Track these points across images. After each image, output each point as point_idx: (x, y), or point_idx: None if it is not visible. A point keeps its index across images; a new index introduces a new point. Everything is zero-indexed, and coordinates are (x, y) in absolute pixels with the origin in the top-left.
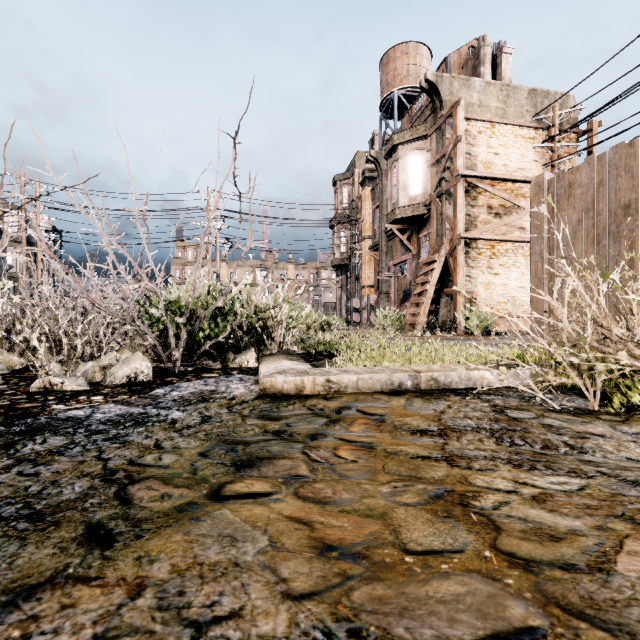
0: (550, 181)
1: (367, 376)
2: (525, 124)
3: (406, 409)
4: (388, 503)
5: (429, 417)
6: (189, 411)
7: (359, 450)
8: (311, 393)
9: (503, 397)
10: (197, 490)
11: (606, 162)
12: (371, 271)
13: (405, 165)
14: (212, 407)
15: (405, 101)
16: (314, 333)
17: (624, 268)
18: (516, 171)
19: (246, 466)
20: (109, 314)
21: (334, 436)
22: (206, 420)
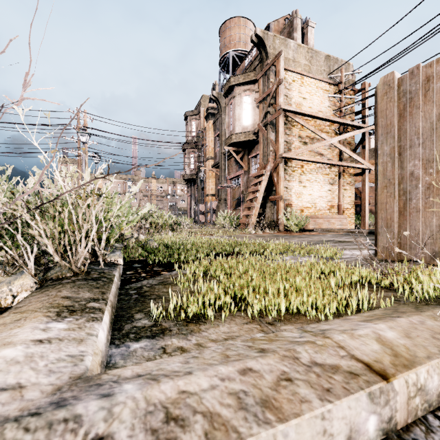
0: (401, 79)
1: None
2: (323, 79)
3: None
4: None
5: None
6: None
7: None
8: None
9: None
10: None
11: None
12: (213, 183)
13: (239, 102)
14: None
15: (237, 60)
16: (164, 232)
17: None
18: (317, 112)
19: None
20: None
21: None
22: None
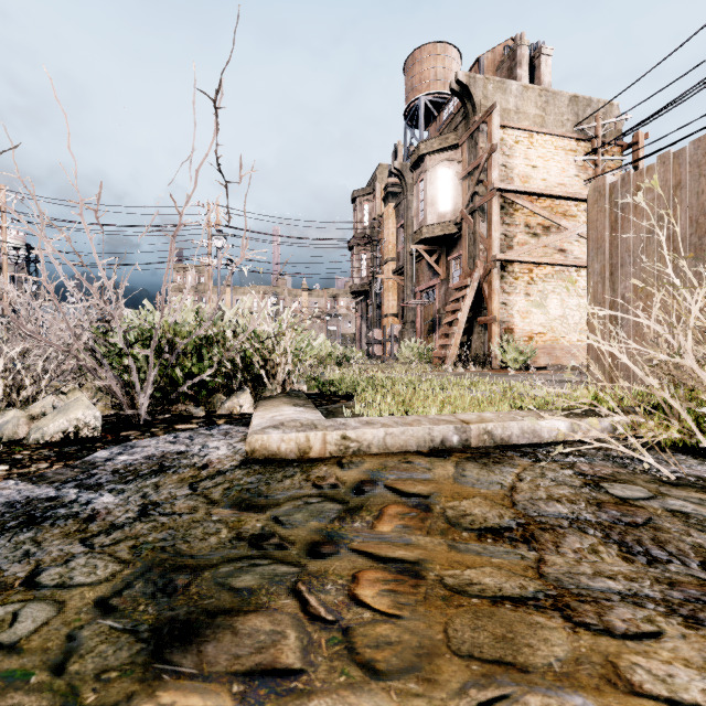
0: (613, 185)
1: (398, 430)
2: (566, 134)
3: (458, 483)
4: None
5: (496, 499)
6: (127, 493)
7: (396, 582)
8: (320, 455)
9: (586, 459)
10: None
11: (685, 159)
12: (395, 298)
13: (433, 178)
14: (167, 484)
15: (432, 108)
16: (330, 368)
17: None
18: (556, 187)
19: (177, 640)
20: (46, 344)
21: (352, 546)
22: (147, 512)
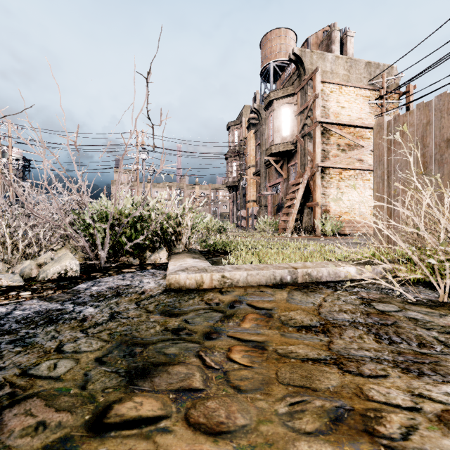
0: (388, 122)
1: (255, 272)
2: (363, 86)
3: (289, 302)
4: (287, 432)
5: (310, 311)
6: (101, 307)
7: (251, 351)
8: (209, 287)
9: (365, 289)
10: (79, 415)
11: (432, 107)
12: (254, 190)
13: (278, 114)
14: (123, 302)
15: (278, 70)
16: (213, 235)
17: (446, 187)
18: (357, 120)
19: (139, 376)
20: (46, 221)
21: (228, 334)
22: (114, 317)
